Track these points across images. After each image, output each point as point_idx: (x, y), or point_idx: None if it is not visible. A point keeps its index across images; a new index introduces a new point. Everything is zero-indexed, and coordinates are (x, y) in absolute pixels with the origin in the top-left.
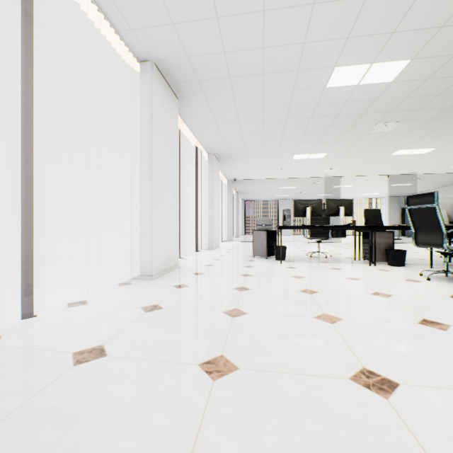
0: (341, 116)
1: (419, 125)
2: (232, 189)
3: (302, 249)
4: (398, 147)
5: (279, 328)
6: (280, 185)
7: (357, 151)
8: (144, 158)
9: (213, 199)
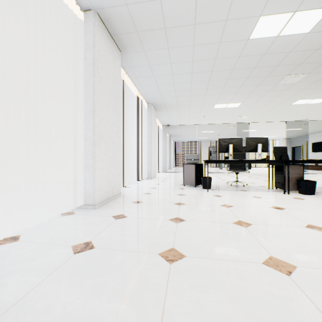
0: (258, 68)
1: (321, 77)
2: (166, 132)
3: (221, 178)
4: (298, 97)
5: (227, 283)
6: (202, 130)
7: (266, 101)
8: (88, 99)
9: (151, 139)
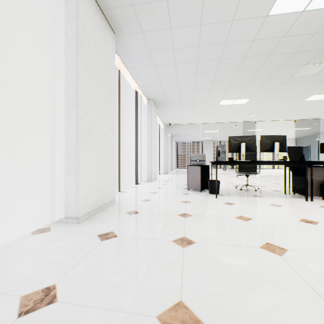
0: (273, 56)
1: None
2: (167, 132)
3: (228, 181)
4: (313, 92)
5: None
6: (205, 129)
7: (277, 96)
8: (69, 84)
9: (151, 139)
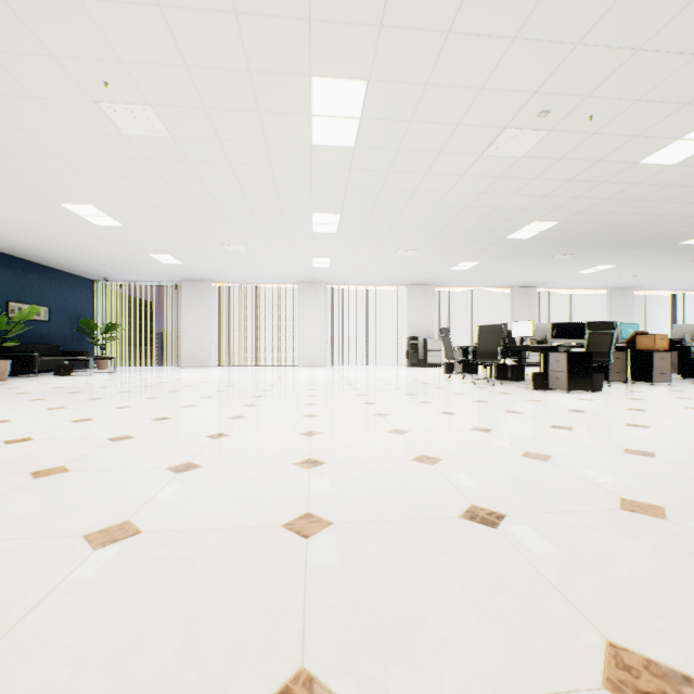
0: None
1: None
2: None
3: None
4: None
5: None
6: None
7: None
8: None
9: None
